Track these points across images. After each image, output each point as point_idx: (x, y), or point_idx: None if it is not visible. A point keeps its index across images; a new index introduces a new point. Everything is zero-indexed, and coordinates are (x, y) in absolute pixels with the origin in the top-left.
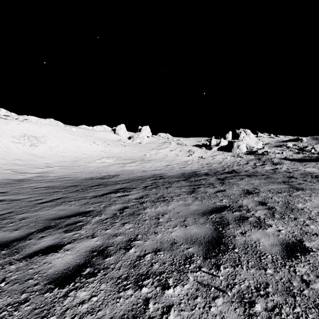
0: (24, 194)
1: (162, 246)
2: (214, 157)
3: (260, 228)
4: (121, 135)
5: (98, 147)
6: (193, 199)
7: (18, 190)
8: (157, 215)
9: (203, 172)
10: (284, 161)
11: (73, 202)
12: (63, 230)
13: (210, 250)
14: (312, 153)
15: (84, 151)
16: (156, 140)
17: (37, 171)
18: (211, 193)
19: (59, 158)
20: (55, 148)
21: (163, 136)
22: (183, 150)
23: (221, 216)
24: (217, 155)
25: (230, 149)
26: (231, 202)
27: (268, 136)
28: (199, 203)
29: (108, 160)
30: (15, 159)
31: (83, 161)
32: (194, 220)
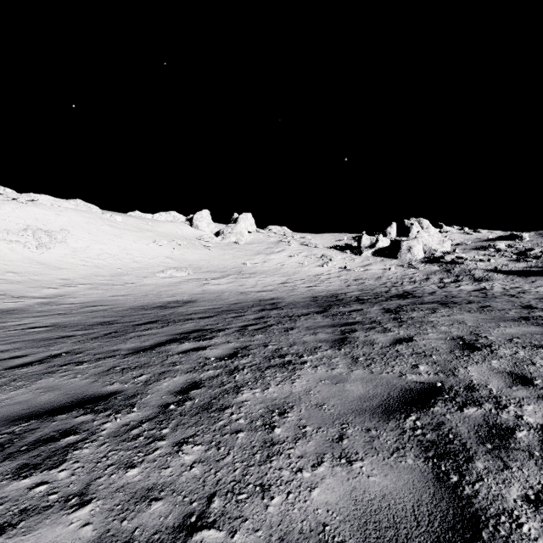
0: None
1: None
2: (366, 268)
3: None
4: (202, 230)
5: (162, 249)
6: (348, 363)
7: None
8: (267, 413)
9: (351, 295)
10: (493, 274)
11: (85, 364)
12: (14, 463)
13: None
14: None
15: (135, 257)
16: (264, 238)
17: (44, 294)
18: (383, 345)
19: (89, 269)
20: (83, 251)
21: (277, 231)
22: (312, 256)
23: (434, 422)
24: (371, 265)
25: (395, 254)
26: (441, 374)
27: (461, 231)
28: (364, 374)
29: (179, 273)
30: (5, 272)
31: (134, 274)
32: (366, 436)
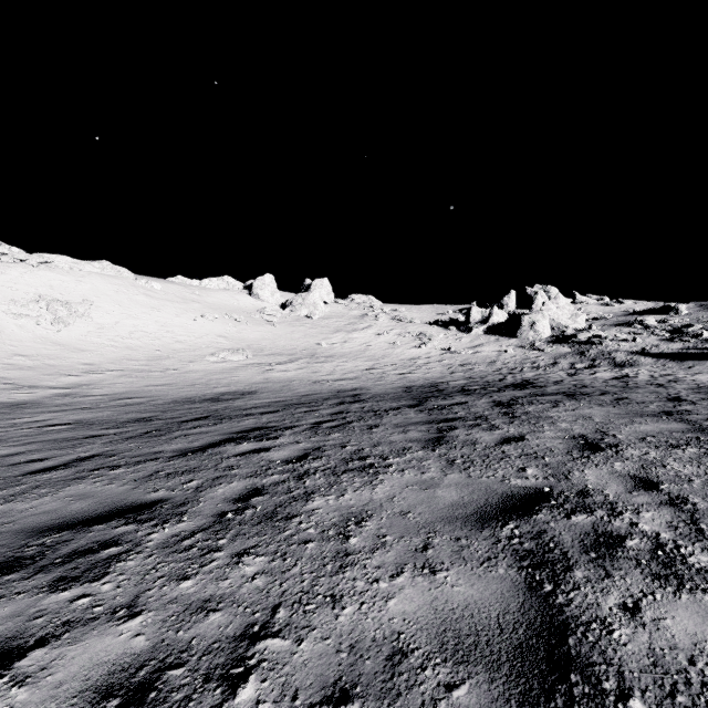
0: (9, 443)
1: (356, 673)
2: (477, 350)
3: (680, 584)
4: (265, 300)
5: (212, 326)
6: (442, 466)
7: (1, 431)
8: (342, 522)
9: (454, 384)
10: (640, 358)
11: (121, 469)
12: (49, 576)
13: (537, 701)
14: (704, 340)
15: (178, 336)
16: (344, 311)
17: (62, 383)
18: (487, 445)
19: (119, 351)
20: (111, 328)
21: (361, 301)
22: (407, 334)
23: (535, 531)
24: (483, 345)
25: (514, 332)
26: (552, 478)
27: (600, 301)
28: (460, 478)
29: (235, 356)
30: (12, 355)
31: (176, 358)
32: (455, 545)
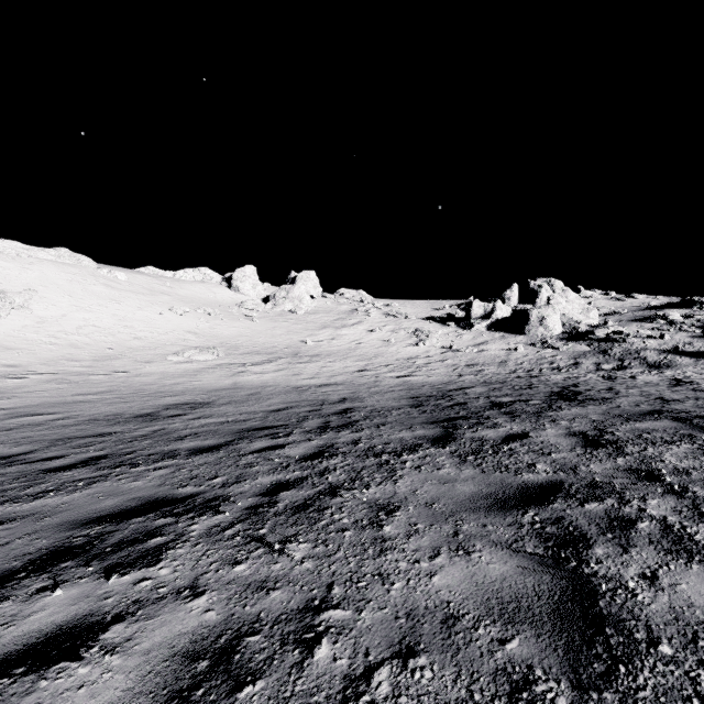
0: None
1: None
2: (481, 348)
3: None
4: (245, 293)
5: (181, 320)
6: None
7: None
8: None
9: (475, 393)
10: (675, 358)
11: None
12: None
13: None
14: None
15: (138, 332)
16: (332, 306)
17: None
18: None
19: (59, 349)
20: (54, 322)
21: (351, 296)
22: (401, 330)
23: None
24: (488, 343)
25: (521, 328)
26: None
27: (608, 296)
28: None
29: (203, 355)
30: None
31: (131, 358)
32: None
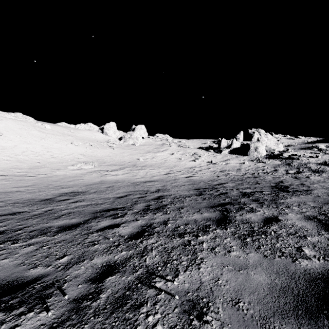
0: None
1: None
2: (227, 162)
3: None
4: (110, 135)
5: (77, 148)
6: None
7: None
8: None
9: (229, 187)
10: (325, 167)
11: None
12: None
13: None
14: None
15: (54, 154)
16: (153, 142)
17: None
18: None
19: (11, 163)
20: (10, 149)
21: (162, 137)
22: (187, 153)
23: None
24: (230, 160)
25: (245, 152)
26: None
27: (286, 137)
28: None
29: (86, 166)
30: None
31: (49, 167)
32: None
